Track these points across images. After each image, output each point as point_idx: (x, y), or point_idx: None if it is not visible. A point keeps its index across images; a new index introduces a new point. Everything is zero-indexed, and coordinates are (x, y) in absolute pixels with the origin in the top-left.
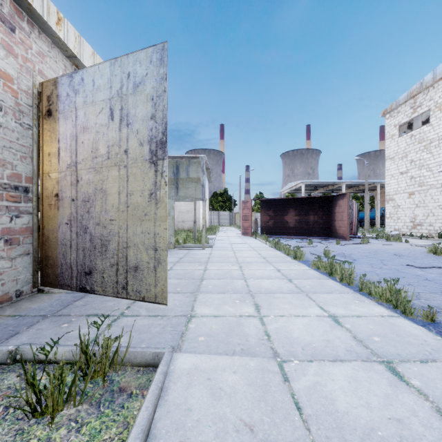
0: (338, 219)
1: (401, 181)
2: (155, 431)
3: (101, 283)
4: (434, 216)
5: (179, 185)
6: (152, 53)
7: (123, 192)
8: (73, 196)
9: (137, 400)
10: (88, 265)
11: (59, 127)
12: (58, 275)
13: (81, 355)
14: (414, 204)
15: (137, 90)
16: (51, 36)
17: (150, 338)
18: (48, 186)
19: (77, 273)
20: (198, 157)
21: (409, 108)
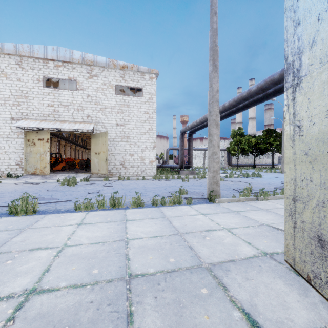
0: None
1: None
2: None
3: None
4: (0, 160)
5: None
6: None
7: None
8: None
9: None
10: None
11: None
12: None
13: None
14: None
15: None
16: None
17: None
18: None
19: None
20: None
21: None
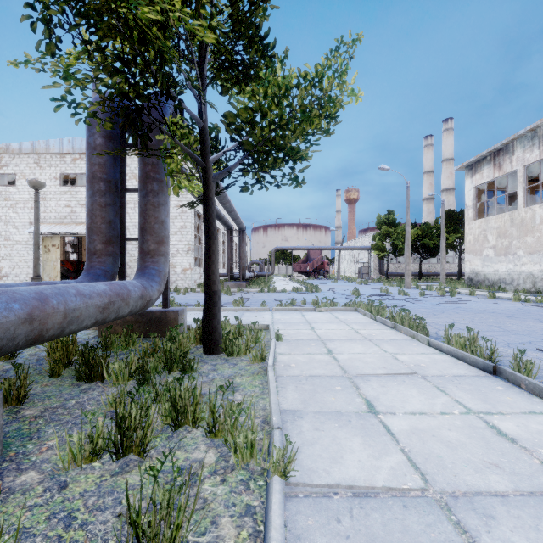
0: None
1: None
2: None
3: None
4: (20, 268)
5: None
6: None
7: None
8: None
9: None
10: None
11: None
12: None
13: None
14: (0, 257)
15: None
16: None
17: None
18: None
19: None
20: None
21: None
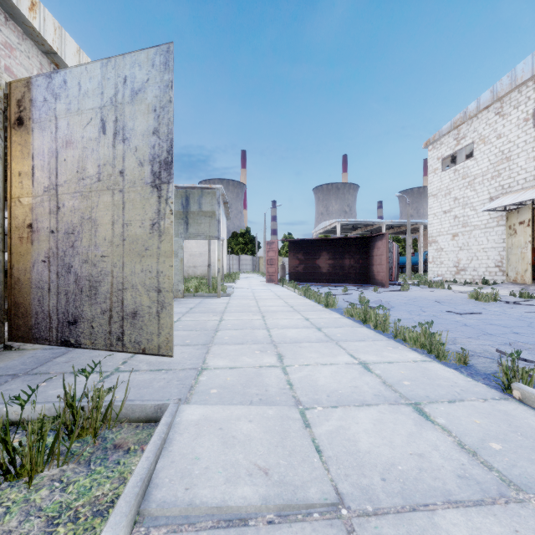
0: (377, 263)
1: (444, 221)
2: (157, 481)
3: (89, 334)
4: (478, 260)
5: (190, 220)
6: (155, 55)
7: (118, 222)
8: (52, 227)
9: (136, 455)
10: (72, 313)
11: (34, 140)
12: (32, 327)
13: (65, 409)
14: (457, 247)
15: (135, 99)
16: (22, 25)
17: (151, 393)
18: (18, 215)
19: (57, 323)
20: (214, 187)
21: (452, 140)
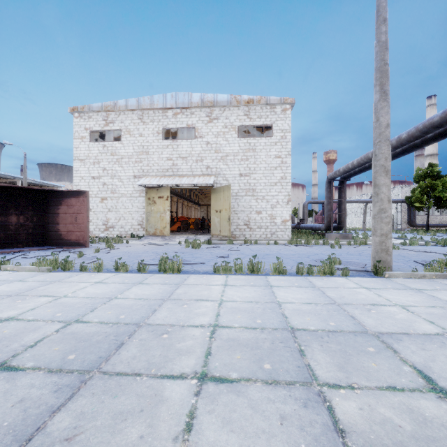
0: (67, 221)
1: (93, 185)
2: None
3: None
4: (125, 220)
5: None
6: None
7: None
8: None
9: None
10: None
11: None
12: None
13: None
14: (107, 209)
15: None
16: None
17: None
18: None
19: None
20: None
21: (102, 119)
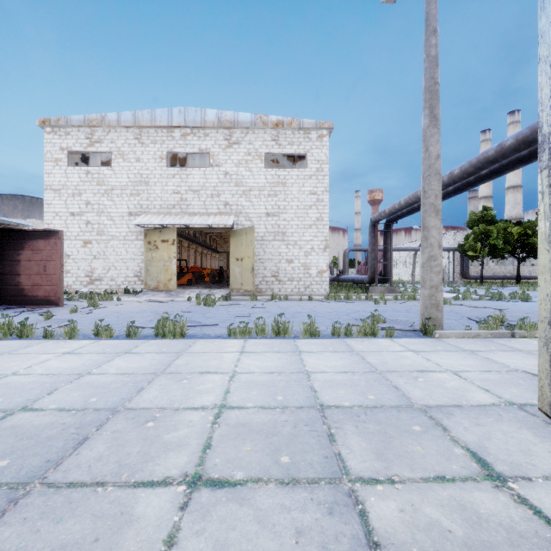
0: (32, 271)
1: (73, 224)
2: None
3: None
4: (116, 270)
5: None
6: None
7: None
8: None
9: None
10: None
11: None
12: None
13: None
14: (91, 255)
15: None
16: None
17: None
18: None
19: None
20: None
21: (84, 137)
